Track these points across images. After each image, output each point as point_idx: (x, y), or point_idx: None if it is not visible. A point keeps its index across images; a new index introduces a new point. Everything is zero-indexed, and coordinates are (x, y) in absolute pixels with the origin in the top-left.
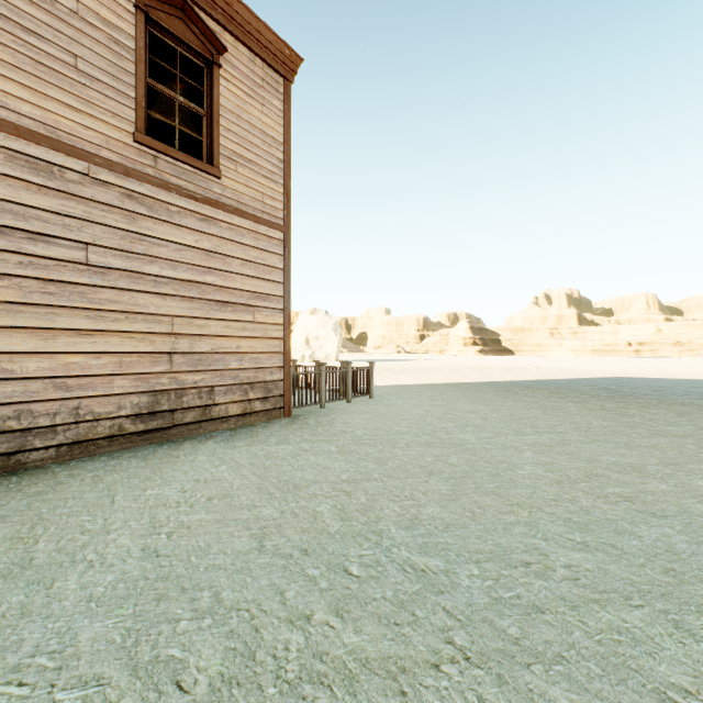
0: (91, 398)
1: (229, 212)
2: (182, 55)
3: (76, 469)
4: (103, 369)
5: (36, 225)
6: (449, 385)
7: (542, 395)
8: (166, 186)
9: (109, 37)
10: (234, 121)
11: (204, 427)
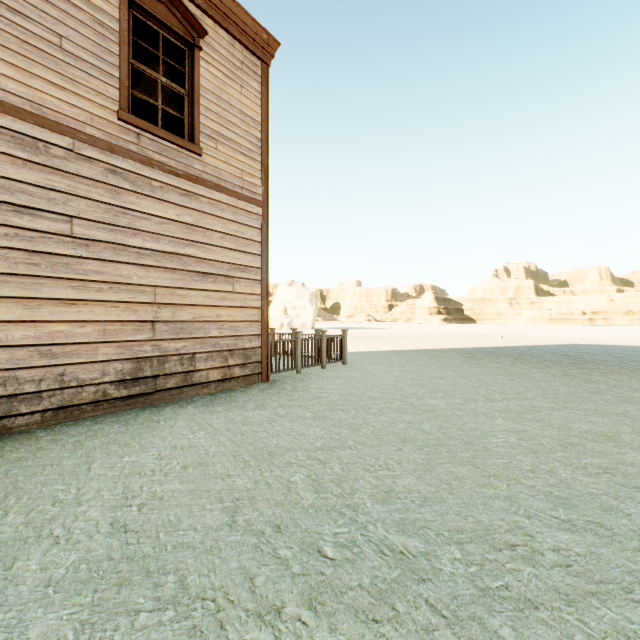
0: (76, 365)
1: (209, 188)
2: (165, 38)
3: (59, 434)
4: (88, 337)
5: (22, 198)
6: (417, 351)
7: (506, 362)
8: (149, 162)
9: (93, 19)
10: (214, 101)
11: (186, 392)
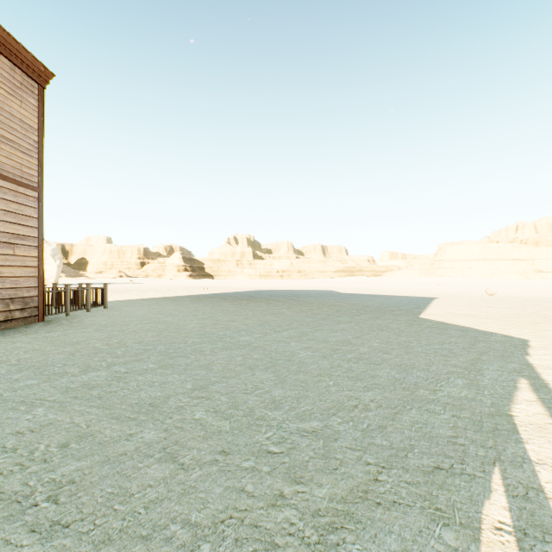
0: None
1: None
2: None
3: None
4: None
5: None
6: (163, 298)
7: (216, 300)
8: None
9: None
10: None
11: None
